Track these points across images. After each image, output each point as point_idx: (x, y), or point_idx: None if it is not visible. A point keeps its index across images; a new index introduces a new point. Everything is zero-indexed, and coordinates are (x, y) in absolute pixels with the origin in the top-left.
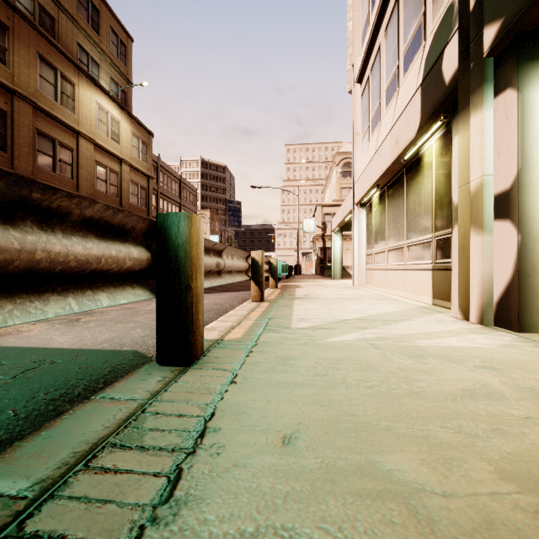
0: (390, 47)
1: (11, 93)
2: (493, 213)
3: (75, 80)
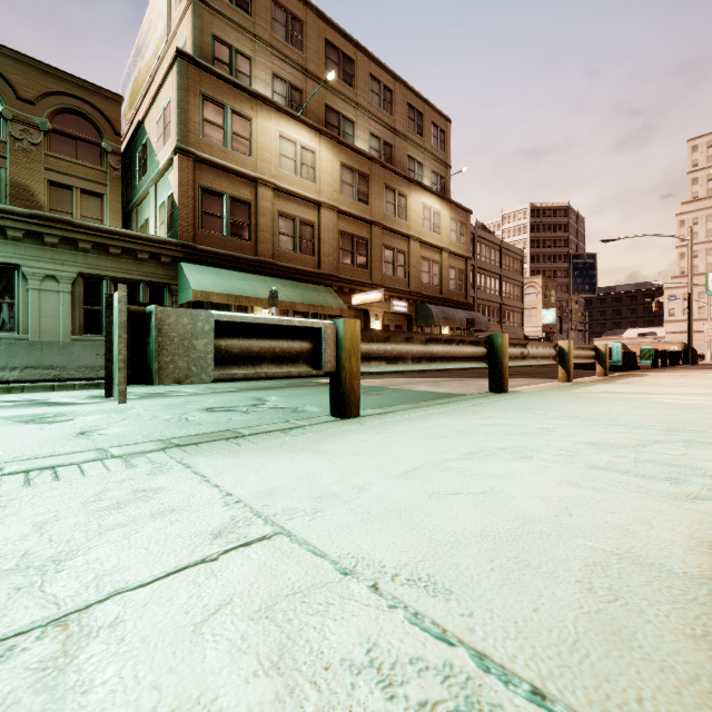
0: None
1: (370, 223)
2: None
3: (407, 192)
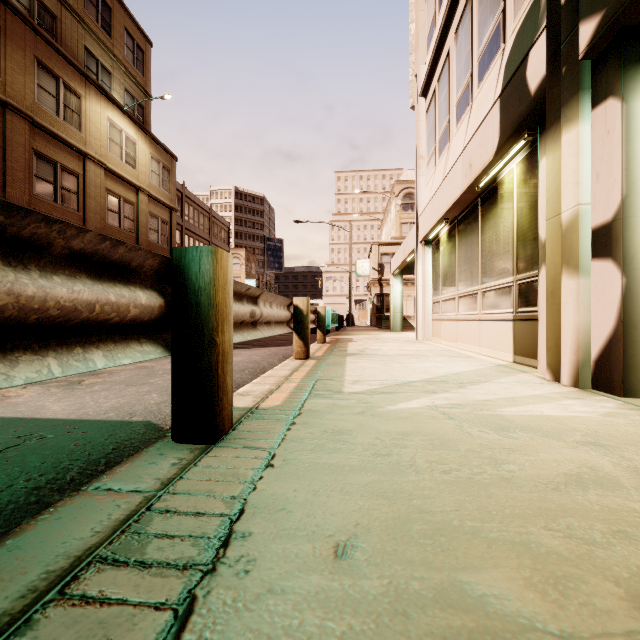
0: (461, 52)
1: (2, 105)
2: (590, 251)
3: (81, 91)
